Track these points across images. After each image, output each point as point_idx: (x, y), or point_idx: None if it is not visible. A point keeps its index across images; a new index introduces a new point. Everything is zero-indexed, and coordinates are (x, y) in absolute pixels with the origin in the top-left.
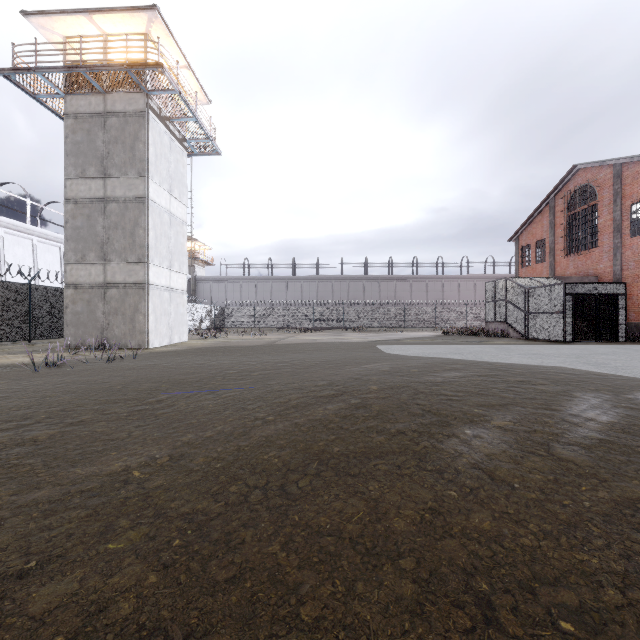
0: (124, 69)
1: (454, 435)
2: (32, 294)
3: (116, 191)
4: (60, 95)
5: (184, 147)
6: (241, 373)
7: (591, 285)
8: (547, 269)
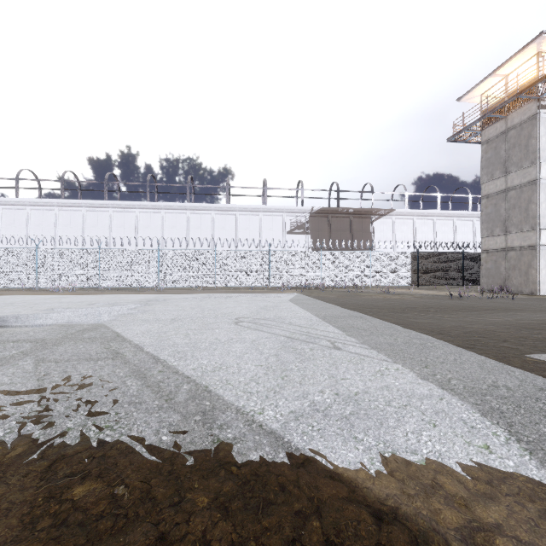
0: (514, 98)
1: None
2: (464, 258)
3: (513, 182)
4: (478, 133)
5: None
6: None
7: None
8: None
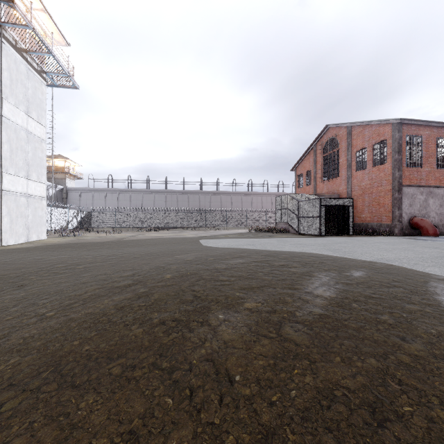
0: None
1: (207, 322)
2: None
3: None
4: None
5: (43, 78)
6: (68, 266)
7: (335, 199)
8: (312, 189)
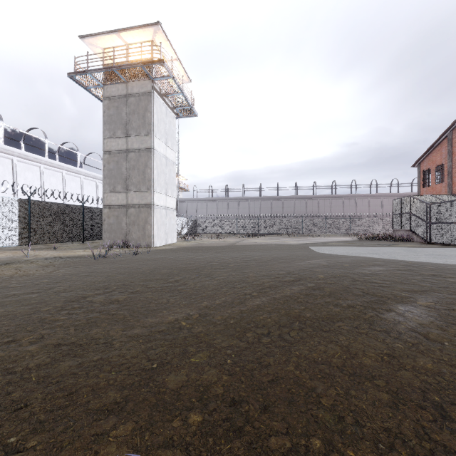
0: (140, 66)
1: (391, 309)
2: (84, 212)
3: (134, 145)
4: (100, 86)
5: (174, 113)
6: (221, 264)
7: None
8: (445, 188)
